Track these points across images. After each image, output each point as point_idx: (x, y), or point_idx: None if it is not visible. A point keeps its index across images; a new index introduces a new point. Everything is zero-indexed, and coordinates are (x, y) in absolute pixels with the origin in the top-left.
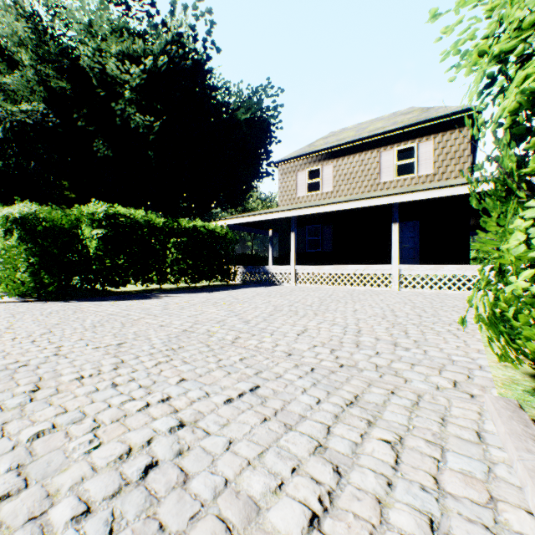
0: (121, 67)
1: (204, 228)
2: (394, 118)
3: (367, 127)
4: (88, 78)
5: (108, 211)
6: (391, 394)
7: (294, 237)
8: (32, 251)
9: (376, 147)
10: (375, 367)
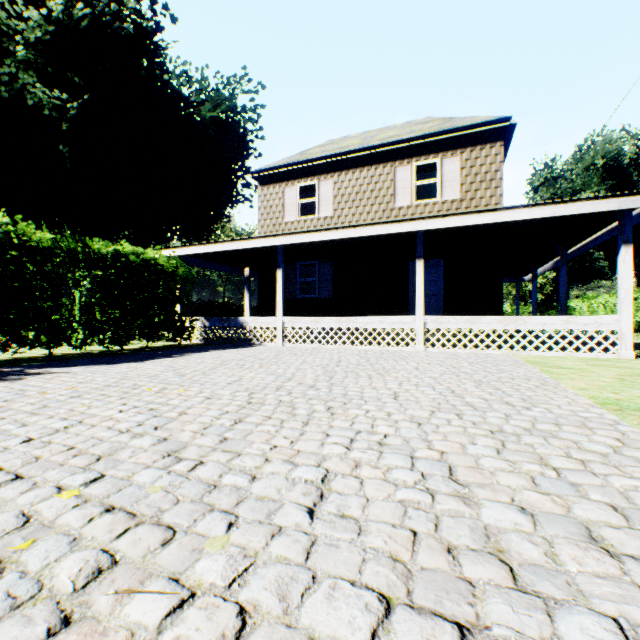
0: (8, 6)
1: (135, 256)
2: (409, 127)
3: (377, 135)
4: None
5: None
6: None
7: (281, 276)
8: None
9: (390, 160)
10: None
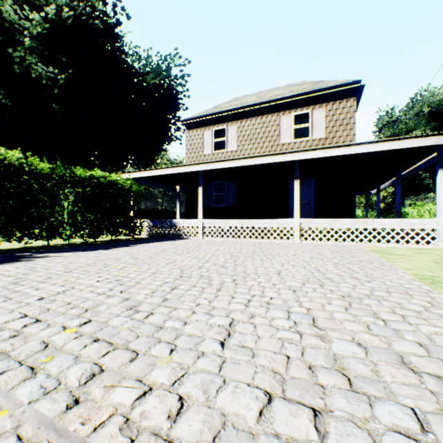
0: (19, 11)
1: (104, 178)
2: (290, 88)
3: (267, 94)
4: None
5: None
6: None
7: (201, 192)
8: None
9: (276, 111)
10: None
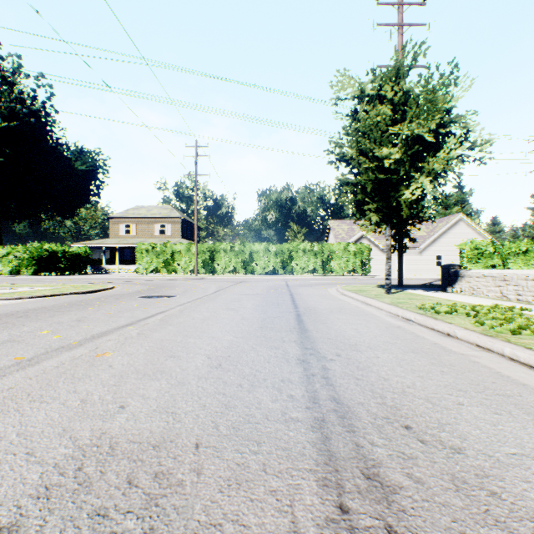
0: None
1: (77, 250)
2: (162, 209)
3: (152, 210)
4: None
5: (44, 246)
6: None
7: (119, 254)
8: (31, 261)
9: (154, 221)
10: None
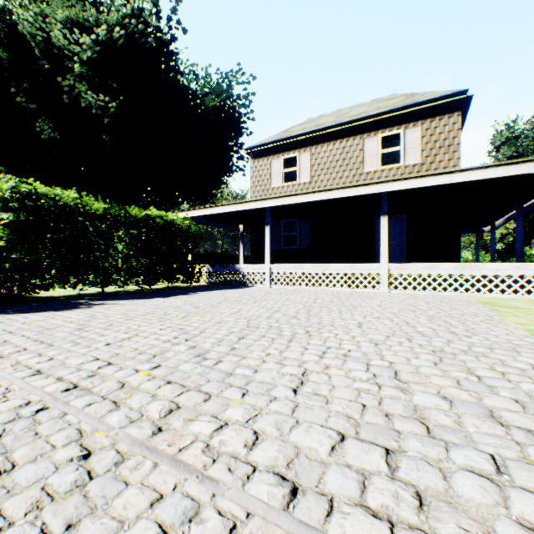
0: (69, 35)
1: (160, 218)
2: (376, 104)
3: (347, 113)
4: (30, 48)
5: (19, 188)
6: None
7: (269, 232)
8: None
9: (359, 133)
10: None
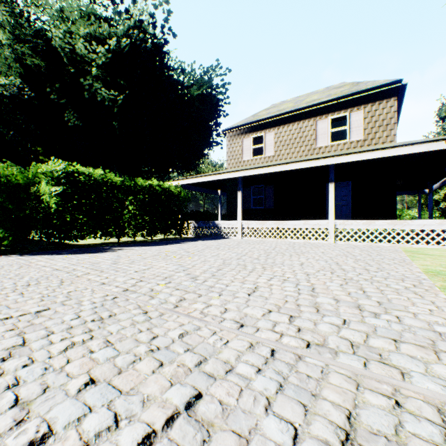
0: (88, 47)
1: (159, 187)
2: (327, 91)
3: (304, 99)
4: (60, 57)
5: (66, 169)
6: (399, 410)
7: (240, 196)
8: None
9: (313, 116)
10: (351, 346)
